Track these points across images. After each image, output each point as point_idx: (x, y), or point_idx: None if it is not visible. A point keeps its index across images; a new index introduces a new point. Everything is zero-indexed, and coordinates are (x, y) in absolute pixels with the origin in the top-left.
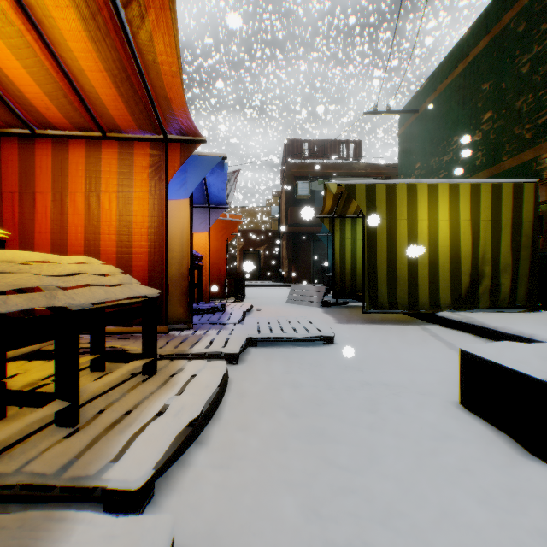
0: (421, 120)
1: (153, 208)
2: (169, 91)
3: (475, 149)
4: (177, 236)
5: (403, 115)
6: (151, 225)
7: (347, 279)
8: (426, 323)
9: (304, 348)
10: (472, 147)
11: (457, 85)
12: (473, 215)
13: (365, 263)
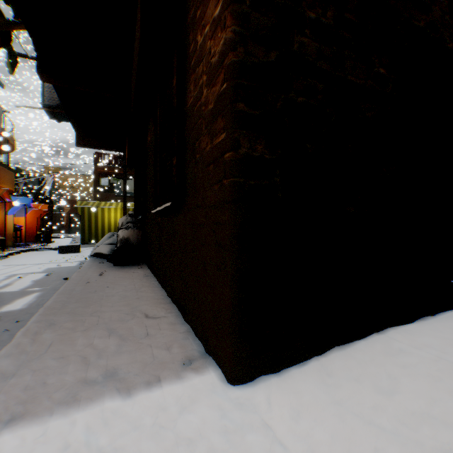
0: None
1: (3, 218)
2: (9, 198)
3: None
4: (11, 224)
5: None
6: (3, 222)
7: None
8: None
9: (48, 250)
10: None
11: None
12: (115, 216)
13: (81, 229)
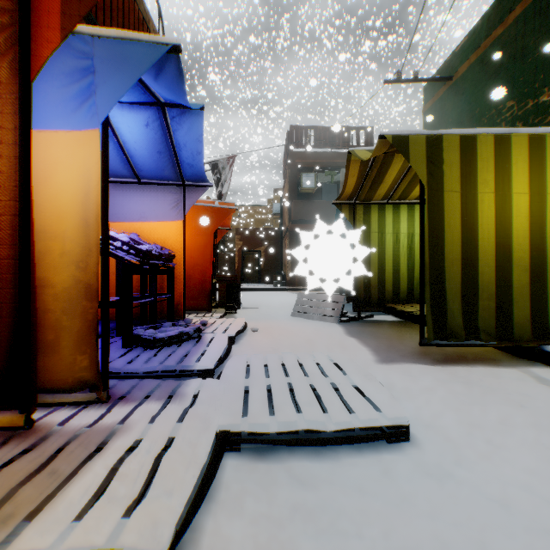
0: (456, 89)
1: None
2: None
3: (543, 114)
4: (73, 207)
5: (430, 88)
6: None
7: (373, 286)
8: (525, 362)
9: (349, 463)
10: (537, 111)
11: (513, 34)
12: None
13: (425, 264)
